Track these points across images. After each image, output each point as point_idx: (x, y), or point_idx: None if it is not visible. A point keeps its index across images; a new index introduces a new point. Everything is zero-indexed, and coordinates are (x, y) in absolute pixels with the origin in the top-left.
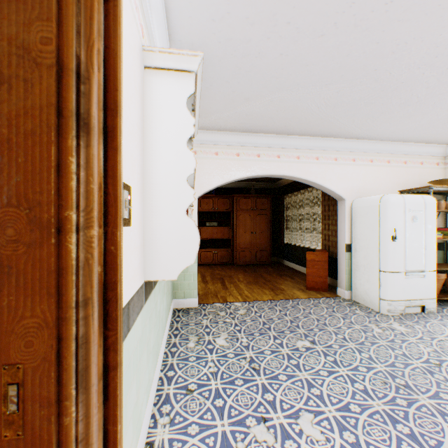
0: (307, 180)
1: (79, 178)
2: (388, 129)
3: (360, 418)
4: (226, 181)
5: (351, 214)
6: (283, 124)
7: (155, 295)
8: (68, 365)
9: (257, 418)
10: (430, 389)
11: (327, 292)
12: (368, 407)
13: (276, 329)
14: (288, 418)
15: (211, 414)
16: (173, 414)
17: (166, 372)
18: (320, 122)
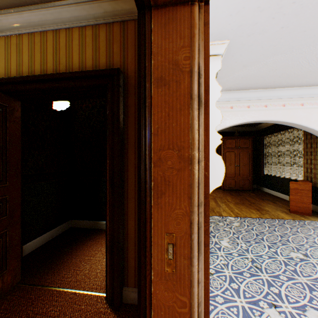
0: (292, 123)
1: (199, 133)
2: None
3: None
4: (222, 128)
5: None
6: (272, 80)
7: None
8: (193, 238)
9: (267, 303)
10: None
11: (311, 216)
12: None
13: (268, 240)
14: (295, 309)
15: (229, 292)
16: None
17: None
18: (307, 75)
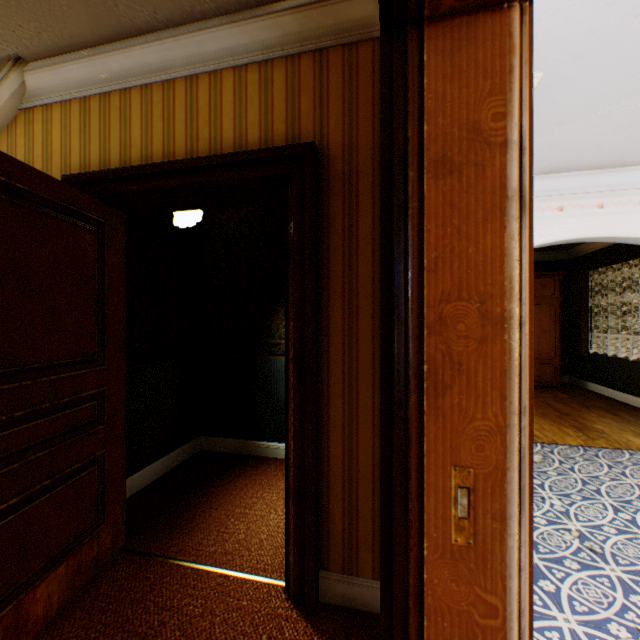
0: None
1: (520, 266)
2: None
3: None
4: None
5: None
6: (618, 150)
7: None
8: (510, 478)
9: (627, 628)
10: None
11: None
12: None
13: (611, 495)
14: None
15: (538, 598)
16: None
17: None
18: None
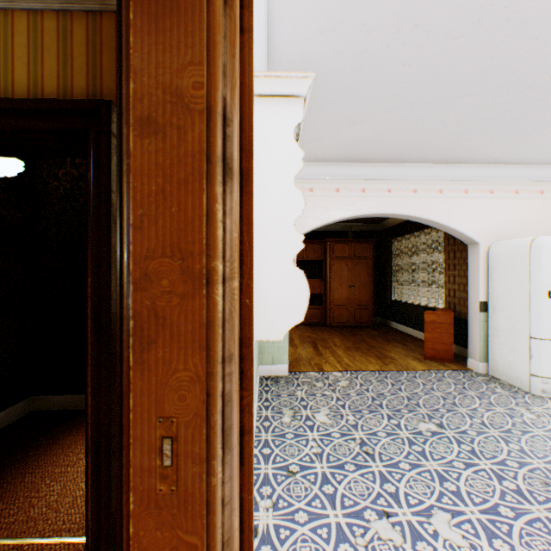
0: (427, 219)
1: (225, 227)
2: (543, 149)
3: (514, 524)
4: (323, 223)
5: (488, 262)
6: (397, 149)
7: None
8: (215, 422)
9: (377, 511)
10: None
11: (453, 363)
12: (525, 512)
13: (389, 406)
14: (416, 515)
15: (319, 501)
16: (276, 498)
17: (261, 448)
18: (446, 145)
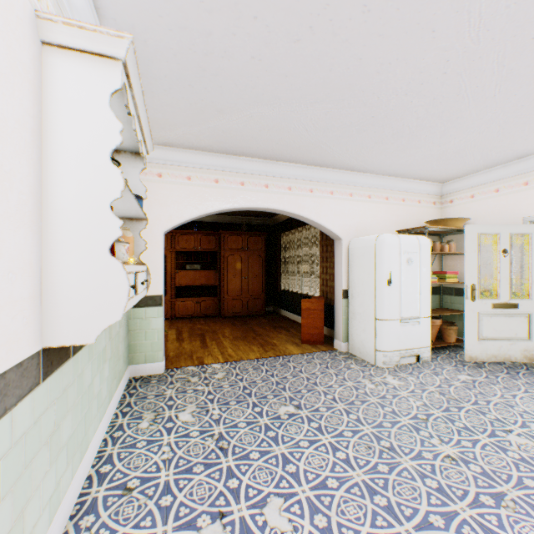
0: (300, 215)
1: None
2: (385, 162)
3: (336, 494)
4: (202, 213)
5: (348, 256)
6: (270, 147)
7: (76, 364)
8: None
9: (213, 514)
10: (414, 449)
11: (324, 345)
12: (347, 480)
13: (258, 394)
14: (252, 508)
15: (151, 518)
16: (97, 528)
17: (100, 467)
18: (311, 148)
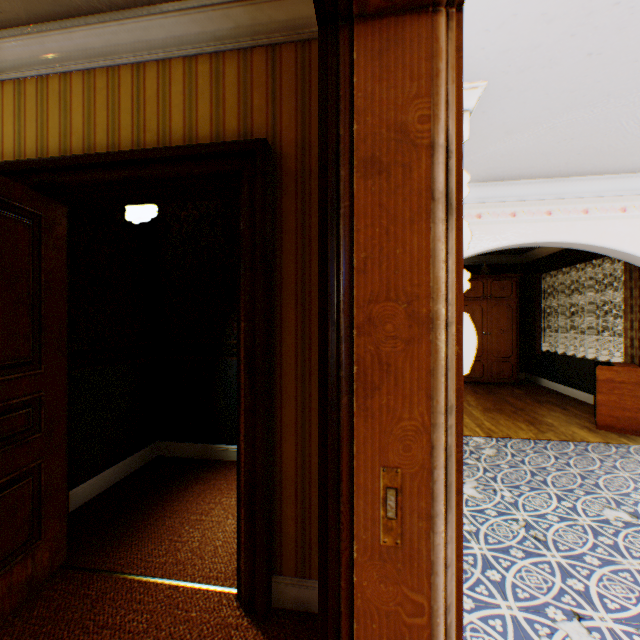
0: (603, 247)
1: (447, 267)
2: None
3: None
4: None
5: None
6: (563, 160)
7: None
8: (436, 477)
9: (563, 610)
10: None
11: None
12: None
13: (556, 485)
14: (620, 623)
15: (485, 587)
16: None
17: None
18: (636, 149)
